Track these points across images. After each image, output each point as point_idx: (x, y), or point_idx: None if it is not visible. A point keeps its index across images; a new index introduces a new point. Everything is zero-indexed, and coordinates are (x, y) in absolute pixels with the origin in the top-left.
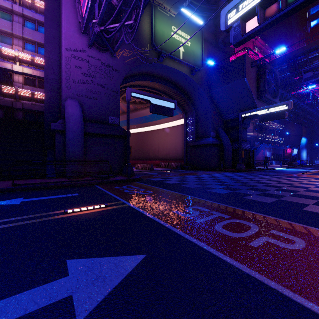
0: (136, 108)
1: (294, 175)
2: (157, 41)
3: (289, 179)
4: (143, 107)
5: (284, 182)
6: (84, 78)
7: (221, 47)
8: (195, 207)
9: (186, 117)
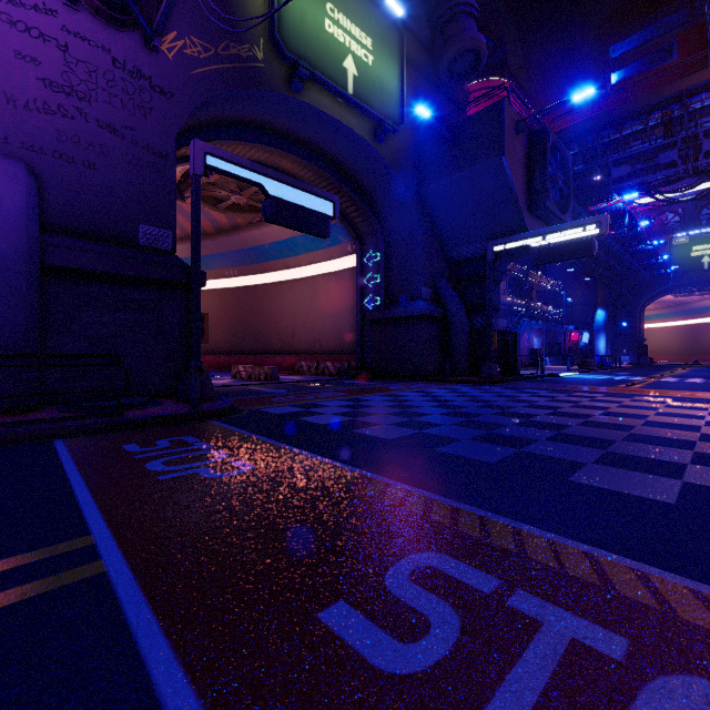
0: (236, 225)
1: (614, 389)
2: (287, 33)
3: (619, 402)
4: (253, 221)
5: (619, 412)
6: (52, 95)
7: (445, 82)
8: (425, 557)
9: (362, 250)
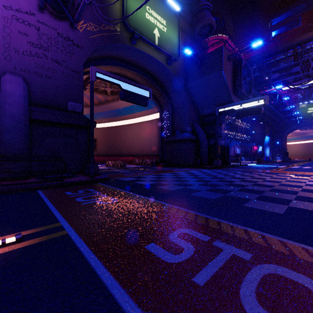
0: (107, 100)
1: (270, 171)
2: (129, 19)
3: (271, 176)
4: (115, 98)
5: (270, 180)
6: (33, 49)
7: (197, 38)
8: (184, 230)
9: (161, 111)
